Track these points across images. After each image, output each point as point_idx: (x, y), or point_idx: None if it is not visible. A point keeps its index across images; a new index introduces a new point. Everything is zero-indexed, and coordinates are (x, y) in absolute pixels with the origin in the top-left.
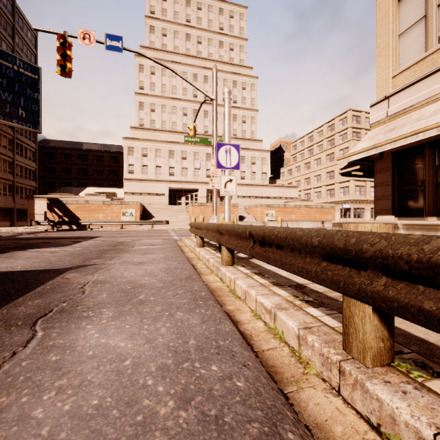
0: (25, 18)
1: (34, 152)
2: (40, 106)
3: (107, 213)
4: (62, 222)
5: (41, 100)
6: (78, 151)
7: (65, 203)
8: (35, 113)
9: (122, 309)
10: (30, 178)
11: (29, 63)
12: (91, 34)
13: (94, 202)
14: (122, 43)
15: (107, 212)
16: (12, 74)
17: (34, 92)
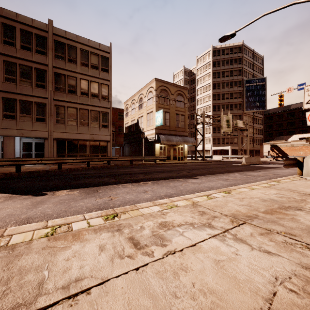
0: (257, 54)
1: (262, 119)
2: (265, 97)
3: (306, 151)
4: (278, 156)
5: (266, 94)
6: (287, 111)
7: (279, 146)
8: (263, 101)
9: (292, 170)
10: (260, 134)
11: (260, 78)
12: (291, 88)
13: (297, 145)
14: (305, 85)
15: (306, 150)
16: (253, 88)
17: (263, 91)
